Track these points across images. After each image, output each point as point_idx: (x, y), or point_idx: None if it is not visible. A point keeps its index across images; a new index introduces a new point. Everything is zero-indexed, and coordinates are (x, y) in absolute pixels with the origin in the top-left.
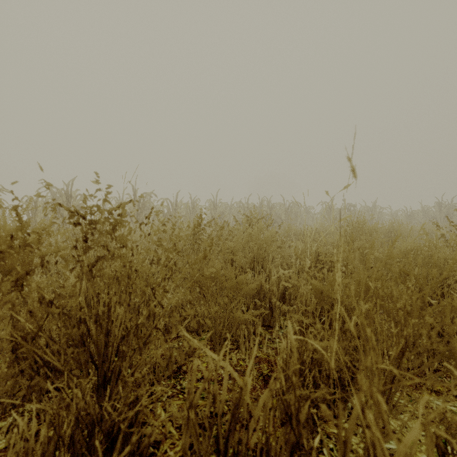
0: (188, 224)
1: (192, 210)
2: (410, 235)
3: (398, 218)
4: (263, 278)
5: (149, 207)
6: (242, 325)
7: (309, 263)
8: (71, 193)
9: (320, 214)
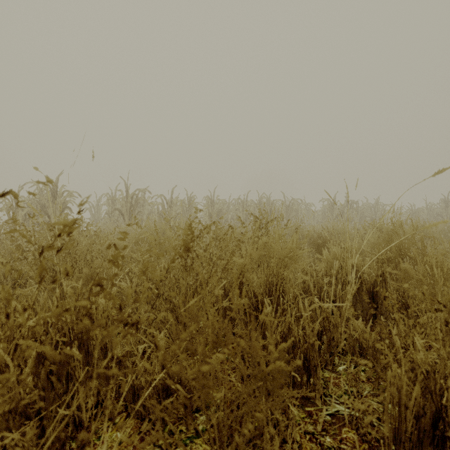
0: (177, 230)
1: (188, 207)
2: (438, 237)
3: (402, 215)
4: (292, 318)
5: (143, 204)
6: (269, 426)
7: (355, 288)
8: (56, 189)
9: (321, 211)
